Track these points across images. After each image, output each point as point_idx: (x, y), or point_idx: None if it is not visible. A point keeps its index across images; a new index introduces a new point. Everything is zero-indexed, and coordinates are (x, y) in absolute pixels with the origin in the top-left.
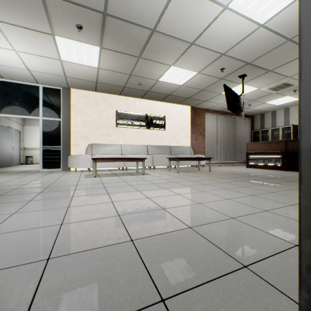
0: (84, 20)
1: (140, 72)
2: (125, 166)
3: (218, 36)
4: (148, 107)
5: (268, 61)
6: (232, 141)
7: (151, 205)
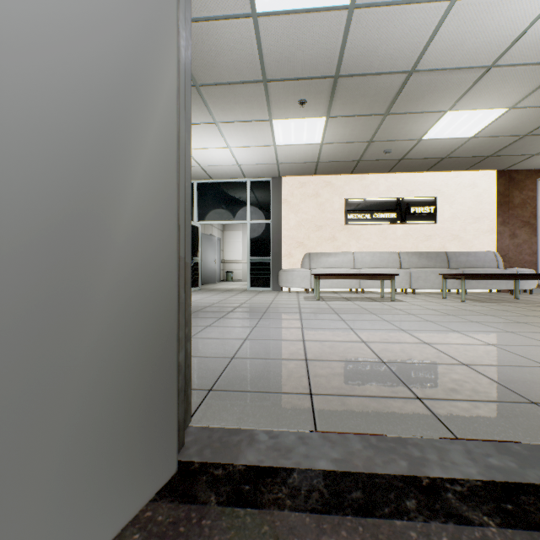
0: (308, 93)
1: (386, 135)
2: (360, 288)
3: None
4: (401, 186)
5: None
6: None
7: (406, 338)
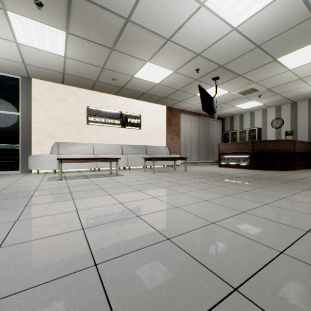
0: None
1: (113, 66)
2: (97, 167)
3: (194, 34)
4: (123, 105)
5: (239, 65)
6: (205, 142)
7: (123, 213)
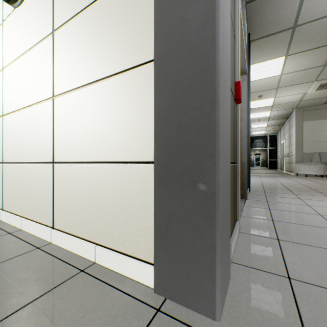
0: None
1: None
2: None
3: None
4: None
5: None
6: None
7: None
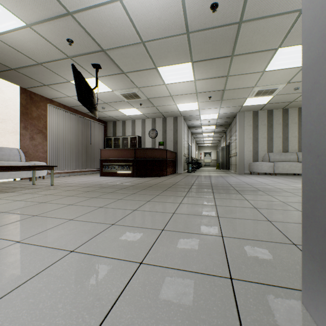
0: None
1: None
2: None
3: None
4: None
5: (123, 59)
6: (85, 146)
7: None
